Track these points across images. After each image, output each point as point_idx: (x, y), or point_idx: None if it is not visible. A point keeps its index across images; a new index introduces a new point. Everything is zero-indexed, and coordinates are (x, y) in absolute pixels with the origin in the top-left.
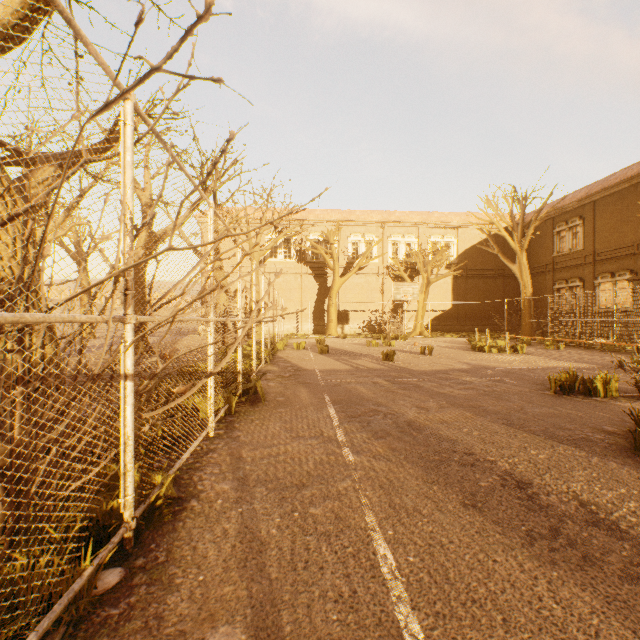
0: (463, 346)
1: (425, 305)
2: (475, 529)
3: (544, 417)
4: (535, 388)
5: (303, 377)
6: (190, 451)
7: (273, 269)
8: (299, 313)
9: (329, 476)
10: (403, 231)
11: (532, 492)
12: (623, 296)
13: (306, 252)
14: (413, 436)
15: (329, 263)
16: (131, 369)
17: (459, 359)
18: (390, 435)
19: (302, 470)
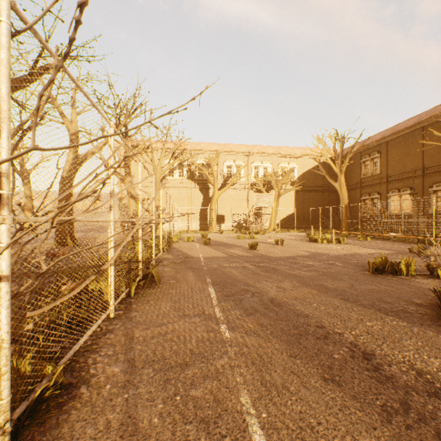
0: (303, 238)
1: (277, 210)
2: (338, 406)
3: (369, 292)
4: (358, 269)
5: (191, 263)
6: (87, 335)
7: (171, 184)
8: (189, 215)
9: (209, 354)
10: (262, 159)
11: (377, 363)
12: (405, 204)
13: (194, 172)
14: (275, 312)
15: (211, 180)
16: (6, 270)
17: (302, 248)
18: (258, 311)
19: (186, 348)
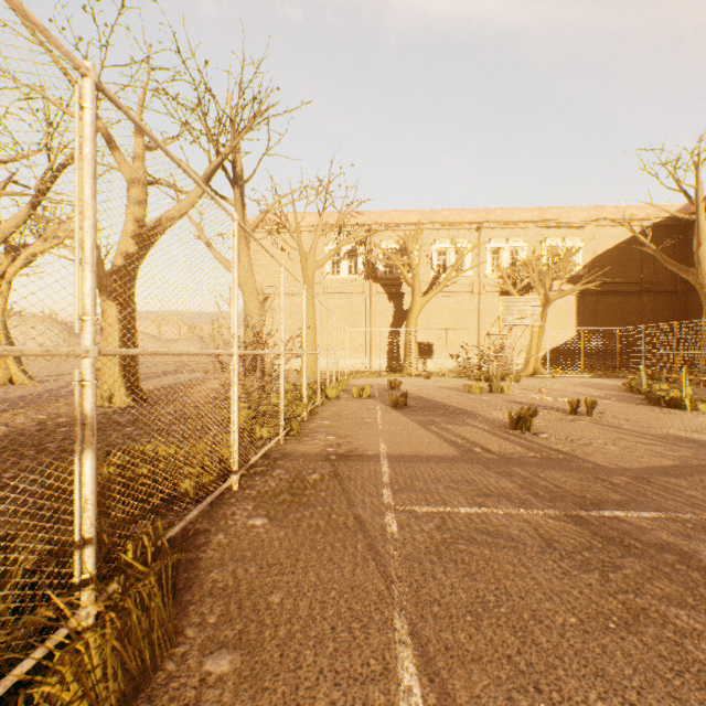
0: (622, 394)
1: (542, 332)
2: None
3: None
4: None
5: (348, 487)
6: None
7: (335, 288)
8: (367, 344)
9: None
10: (507, 234)
11: None
12: None
13: (377, 266)
14: None
15: (407, 277)
16: None
17: (659, 428)
18: None
19: None
